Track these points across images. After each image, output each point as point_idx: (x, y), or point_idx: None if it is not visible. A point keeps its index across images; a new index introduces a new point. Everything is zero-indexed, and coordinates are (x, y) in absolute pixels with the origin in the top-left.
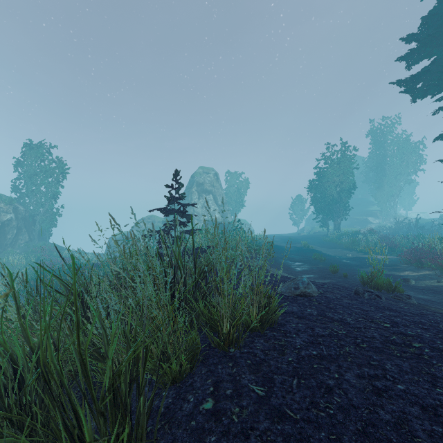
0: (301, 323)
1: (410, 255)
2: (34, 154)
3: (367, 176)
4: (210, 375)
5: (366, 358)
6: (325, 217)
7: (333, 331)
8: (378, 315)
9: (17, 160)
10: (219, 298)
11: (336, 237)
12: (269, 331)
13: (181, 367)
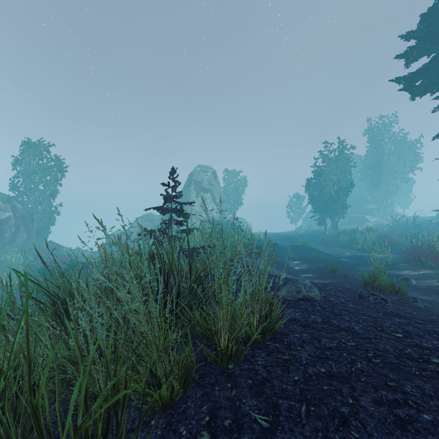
0: (305, 332)
1: (410, 254)
2: (32, 152)
3: (365, 175)
4: (205, 400)
5: (382, 378)
6: (323, 215)
7: (342, 343)
8: (388, 323)
9: (15, 159)
10: (216, 307)
11: (333, 235)
12: (271, 342)
13: (173, 389)
